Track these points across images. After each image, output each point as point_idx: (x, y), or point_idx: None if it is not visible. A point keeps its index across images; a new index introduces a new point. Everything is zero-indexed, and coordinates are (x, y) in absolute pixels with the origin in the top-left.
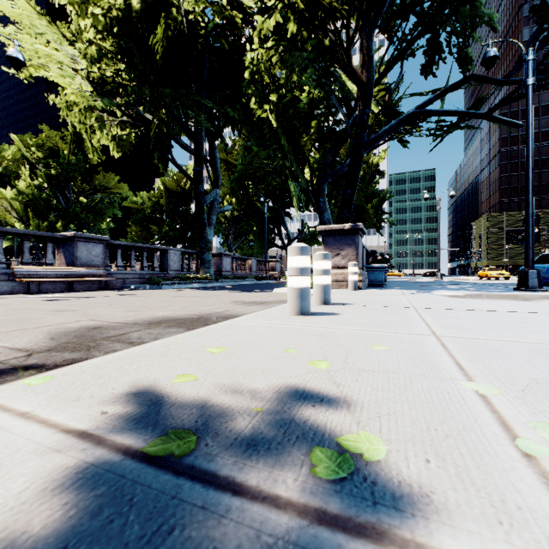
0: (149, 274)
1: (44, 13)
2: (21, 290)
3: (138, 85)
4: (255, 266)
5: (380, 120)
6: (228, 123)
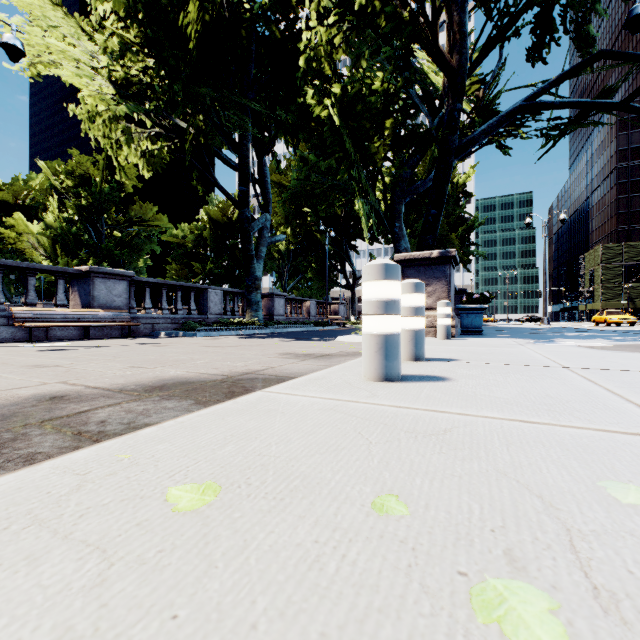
0: (184, 319)
1: (59, 3)
2: (24, 337)
3: (169, 84)
4: (313, 309)
5: (473, 121)
6: (280, 131)
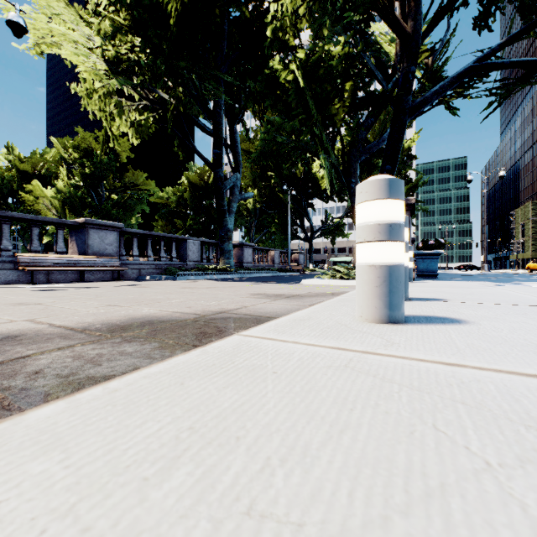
0: (167, 265)
1: None
2: (29, 280)
3: (153, 59)
4: (277, 258)
5: (423, 86)
6: (249, 101)
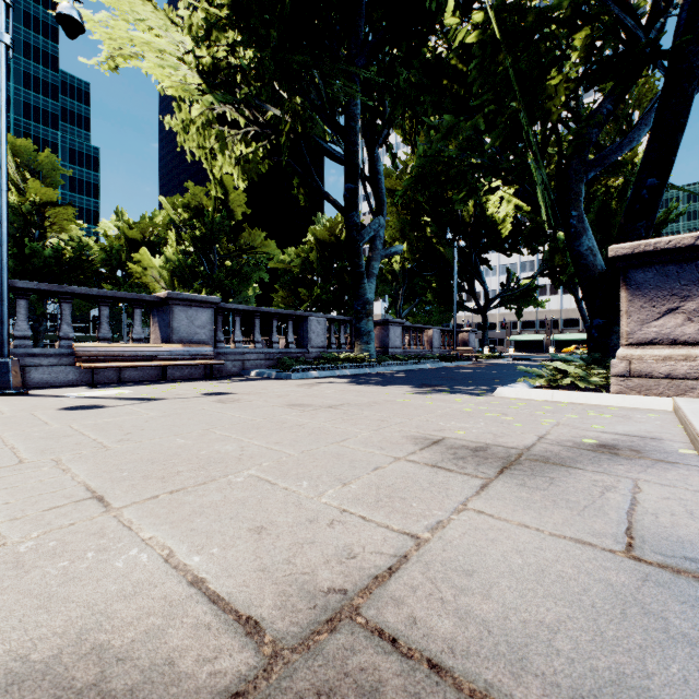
0: (280, 354)
1: None
2: (94, 379)
3: (258, 58)
4: (437, 339)
5: None
6: (398, 107)
